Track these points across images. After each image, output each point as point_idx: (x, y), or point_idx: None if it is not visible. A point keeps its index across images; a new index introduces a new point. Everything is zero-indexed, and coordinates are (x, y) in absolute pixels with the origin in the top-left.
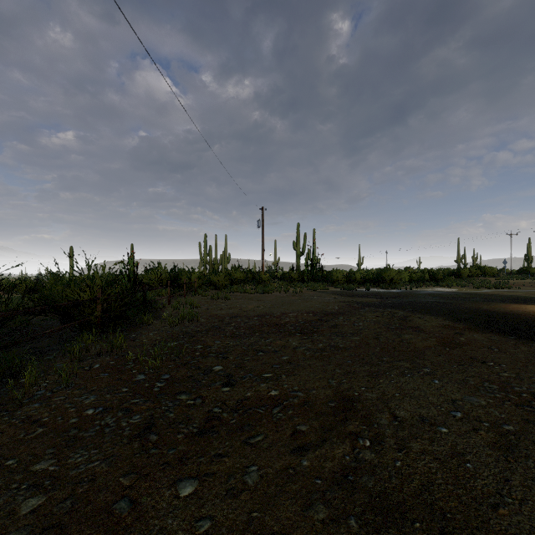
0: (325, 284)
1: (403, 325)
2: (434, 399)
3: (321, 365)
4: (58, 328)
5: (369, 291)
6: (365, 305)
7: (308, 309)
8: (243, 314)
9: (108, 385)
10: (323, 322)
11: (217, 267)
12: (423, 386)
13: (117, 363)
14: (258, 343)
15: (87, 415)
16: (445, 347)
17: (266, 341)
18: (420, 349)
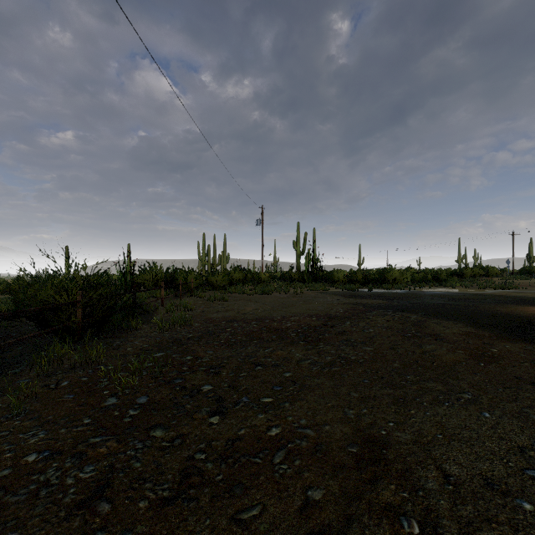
0: (326, 284)
1: (420, 332)
2: (493, 445)
3: (332, 386)
4: (25, 336)
5: (372, 291)
6: (372, 308)
7: (310, 312)
8: (241, 318)
9: (68, 414)
10: (329, 327)
11: (216, 267)
12: (471, 423)
13: (89, 379)
14: (256, 355)
15: (25, 464)
16: (478, 361)
17: (265, 351)
18: (449, 364)
